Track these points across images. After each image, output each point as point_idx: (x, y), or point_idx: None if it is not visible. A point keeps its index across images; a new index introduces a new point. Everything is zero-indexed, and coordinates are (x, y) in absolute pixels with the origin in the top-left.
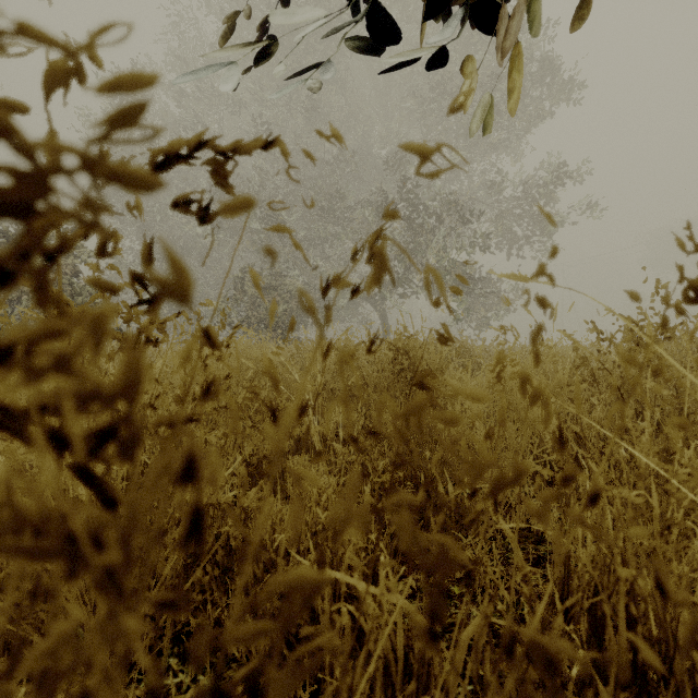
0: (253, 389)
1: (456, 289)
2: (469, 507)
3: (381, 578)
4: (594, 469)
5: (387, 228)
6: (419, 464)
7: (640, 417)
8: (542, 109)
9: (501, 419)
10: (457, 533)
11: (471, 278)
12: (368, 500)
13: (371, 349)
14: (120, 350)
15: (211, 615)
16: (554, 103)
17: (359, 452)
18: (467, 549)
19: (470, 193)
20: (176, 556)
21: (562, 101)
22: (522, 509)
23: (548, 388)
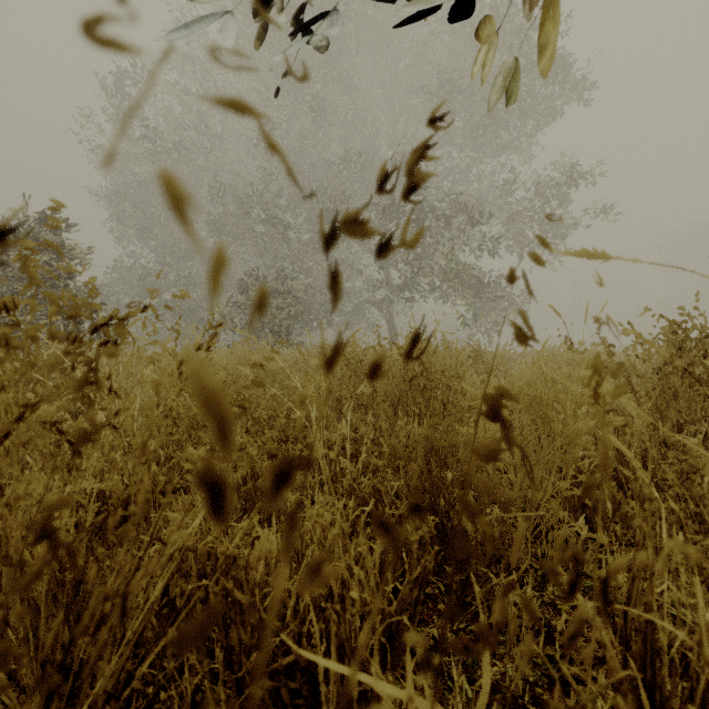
0: (241, 403)
1: (535, 257)
2: (499, 539)
3: (408, 672)
4: (673, 506)
5: (435, 145)
6: (438, 485)
7: (685, 430)
8: (554, 108)
9: (602, 460)
10: (485, 570)
11: (481, 282)
12: (411, 639)
13: (412, 350)
14: (66, 354)
15: (188, 685)
16: (566, 101)
17: (394, 546)
18: (497, 589)
19: (479, 195)
20: (141, 615)
21: (574, 100)
22: (555, 536)
23: (583, 398)
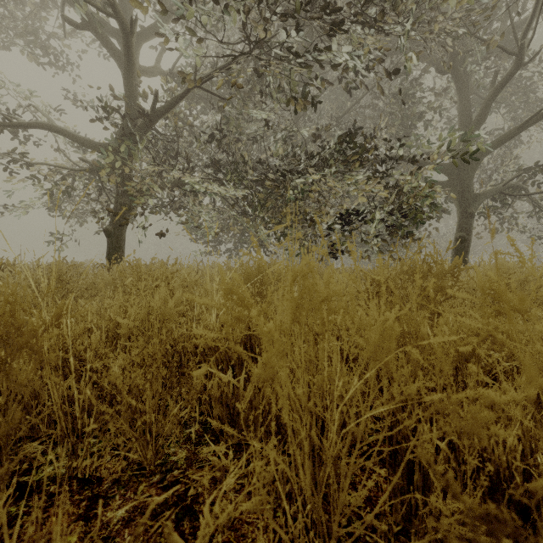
0: None
1: None
2: None
3: None
4: None
5: None
6: None
7: None
8: None
9: None
10: None
11: None
12: None
13: None
14: None
15: None
16: None
17: None
18: None
19: None
20: None
21: None
22: None
23: None
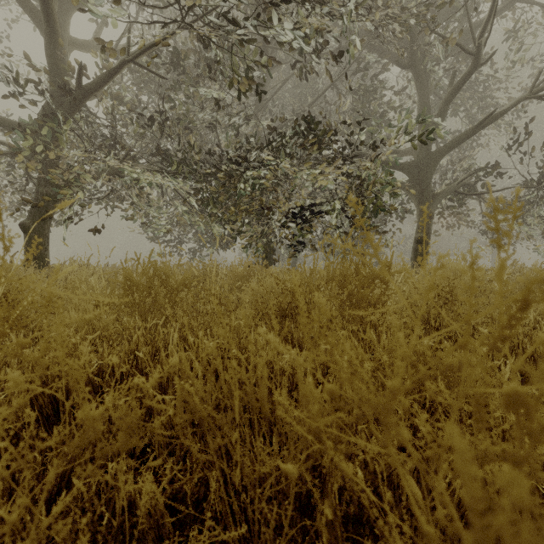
0: None
1: None
2: None
3: None
4: None
5: None
6: None
7: None
8: None
9: None
10: None
11: None
12: None
13: None
14: None
15: None
16: None
17: None
18: None
19: None
20: None
21: None
22: None
23: None
